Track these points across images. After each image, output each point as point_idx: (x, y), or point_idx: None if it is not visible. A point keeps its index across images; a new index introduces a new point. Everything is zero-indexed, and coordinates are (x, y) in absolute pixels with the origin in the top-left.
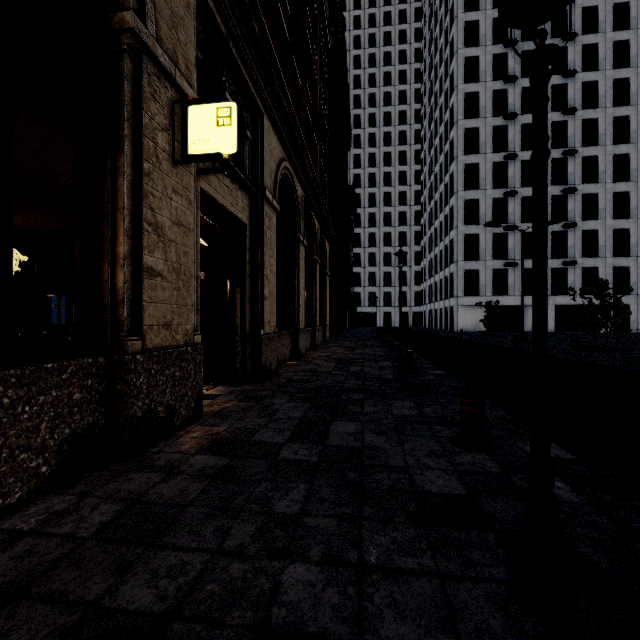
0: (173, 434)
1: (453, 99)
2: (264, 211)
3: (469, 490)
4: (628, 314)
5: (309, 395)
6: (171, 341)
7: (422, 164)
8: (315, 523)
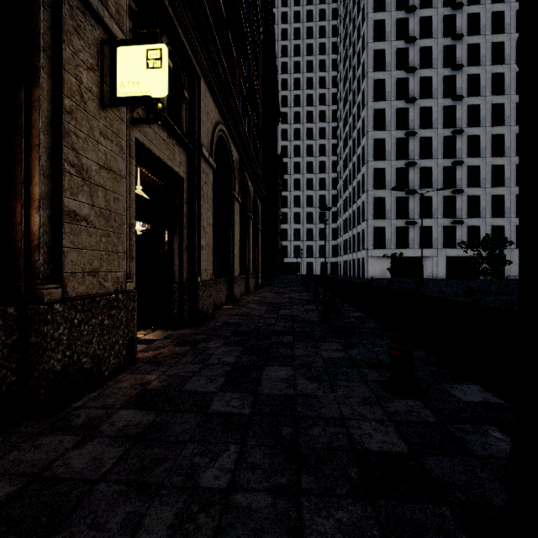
0: (101, 385)
1: (364, 84)
2: (201, 167)
3: (410, 446)
4: (509, 263)
5: (242, 338)
6: (99, 289)
7: (338, 139)
8: (246, 502)
